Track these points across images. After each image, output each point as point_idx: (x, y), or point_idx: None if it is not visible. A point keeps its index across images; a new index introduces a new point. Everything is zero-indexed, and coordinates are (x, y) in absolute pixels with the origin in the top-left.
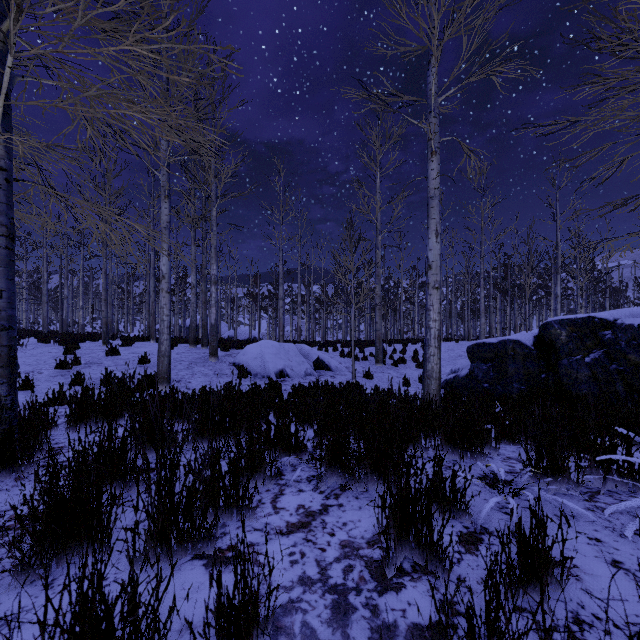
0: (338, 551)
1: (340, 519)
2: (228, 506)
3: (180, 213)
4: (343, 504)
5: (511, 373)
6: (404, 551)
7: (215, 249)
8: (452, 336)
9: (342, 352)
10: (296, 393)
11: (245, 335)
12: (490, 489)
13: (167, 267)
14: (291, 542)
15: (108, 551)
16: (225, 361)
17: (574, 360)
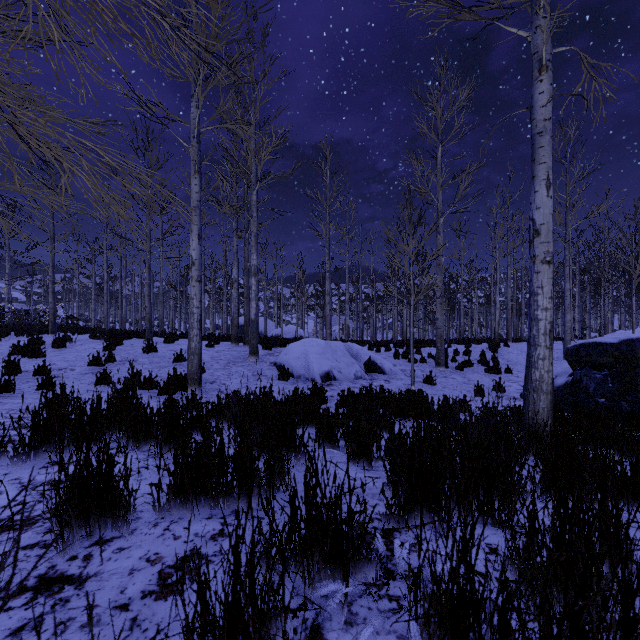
0: None
1: None
2: None
3: (222, 203)
4: None
5: None
6: None
7: (255, 237)
8: (521, 336)
9: (396, 353)
10: (345, 401)
11: (291, 334)
12: None
13: (197, 252)
14: None
15: None
16: (266, 360)
17: None
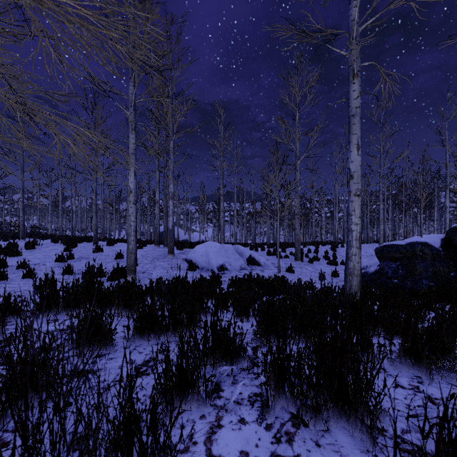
0: None
1: None
2: None
3: (148, 148)
4: (301, 456)
5: (420, 271)
6: None
7: (172, 172)
8: None
9: (268, 251)
10: (233, 284)
11: (196, 238)
12: None
13: (133, 184)
14: None
15: None
16: (179, 257)
17: None
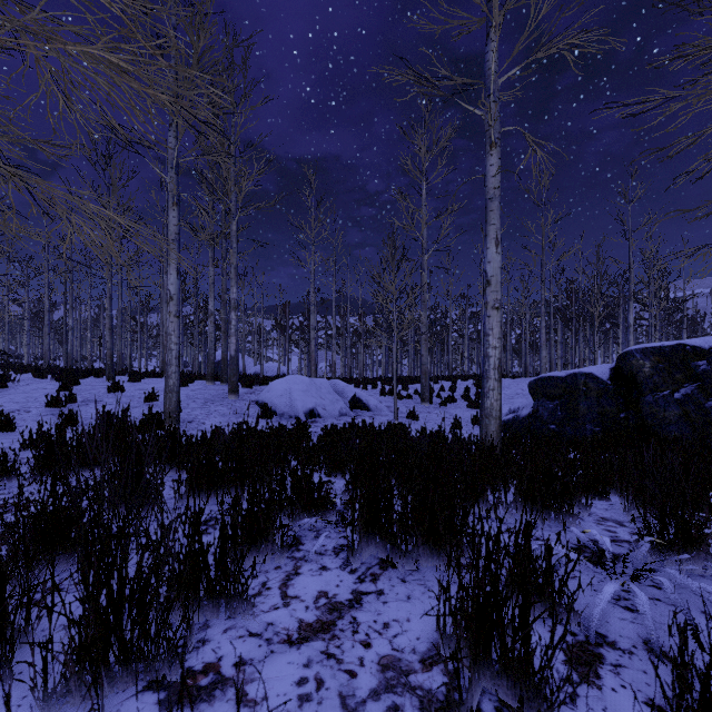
0: (376, 677)
1: (379, 617)
2: (213, 596)
3: (196, 229)
4: (384, 591)
5: (583, 412)
6: (481, 679)
7: (235, 269)
8: (507, 372)
9: (382, 389)
10: (328, 436)
11: (273, 371)
12: (595, 568)
13: (176, 287)
14: (303, 658)
15: (16, 673)
16: (247, 399)
17: (661, 396)
